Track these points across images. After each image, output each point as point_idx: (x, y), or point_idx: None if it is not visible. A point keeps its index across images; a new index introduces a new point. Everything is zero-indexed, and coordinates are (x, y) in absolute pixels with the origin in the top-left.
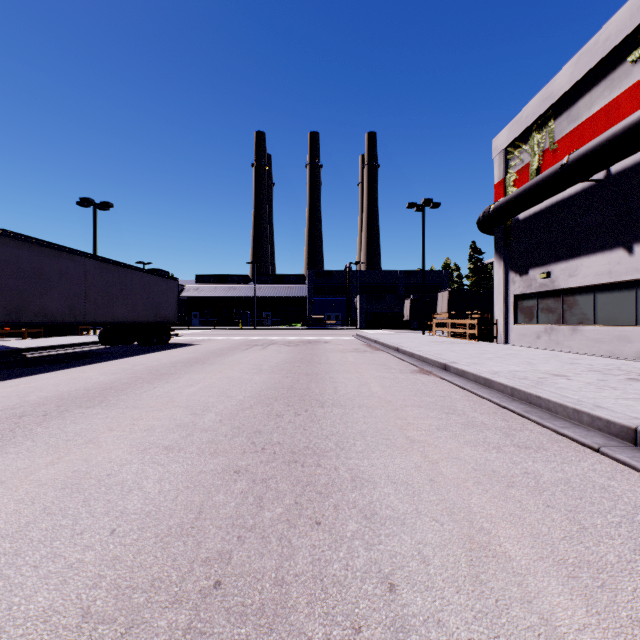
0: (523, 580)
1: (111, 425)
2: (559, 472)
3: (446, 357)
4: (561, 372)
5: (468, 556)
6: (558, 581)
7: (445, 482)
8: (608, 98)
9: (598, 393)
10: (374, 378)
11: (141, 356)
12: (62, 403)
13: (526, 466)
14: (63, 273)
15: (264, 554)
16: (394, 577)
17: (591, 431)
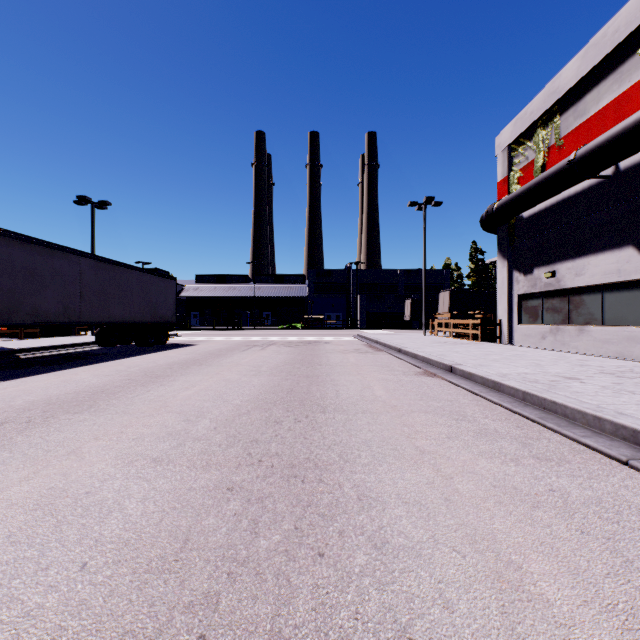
0: (569, 634)
1: (97, 433)
2: (588, 489)
3: (451, 358)
4: (572, 375)
5: (499, 600)
6: (611, 635)
7: (462, 502)
8: (617, 92)
9: (617, 398)
10: (377, 381)
11: (137, 357)
12: (49, 408)
13: (550, 482)
14: (57, 272)
15: (258, 597)
16: (413, 629)
17: (615, 441)
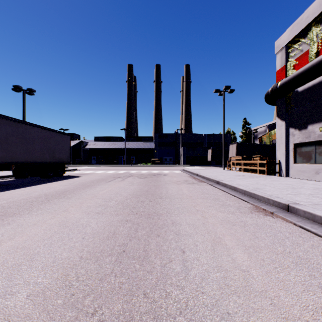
0: None
1: None
2: None
3: (272, 193)
4: None
5: None
6: None
7: None
8: None
9: None
10: (221, 224)
11: (25, 188)
12: None
13: None
14: None
15: None
16: None
17: None
